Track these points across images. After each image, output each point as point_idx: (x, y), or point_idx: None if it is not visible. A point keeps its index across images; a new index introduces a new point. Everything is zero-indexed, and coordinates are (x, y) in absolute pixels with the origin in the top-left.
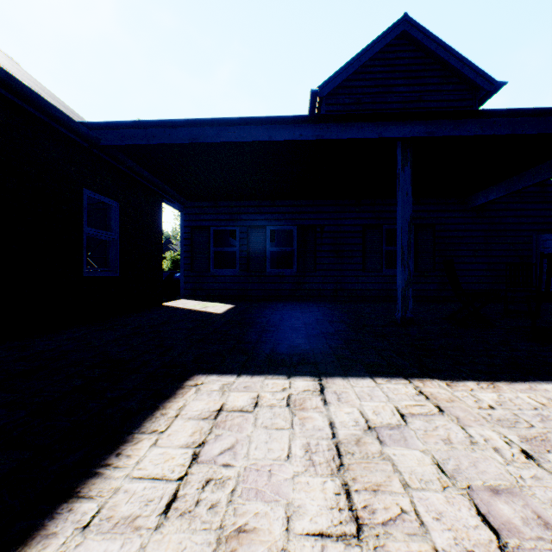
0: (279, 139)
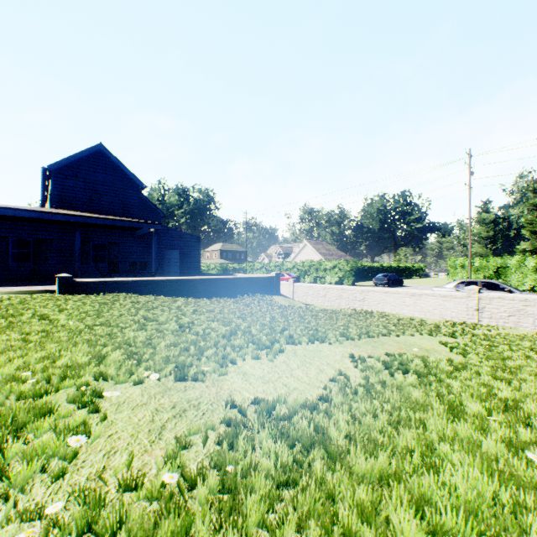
0: (20, 216)
